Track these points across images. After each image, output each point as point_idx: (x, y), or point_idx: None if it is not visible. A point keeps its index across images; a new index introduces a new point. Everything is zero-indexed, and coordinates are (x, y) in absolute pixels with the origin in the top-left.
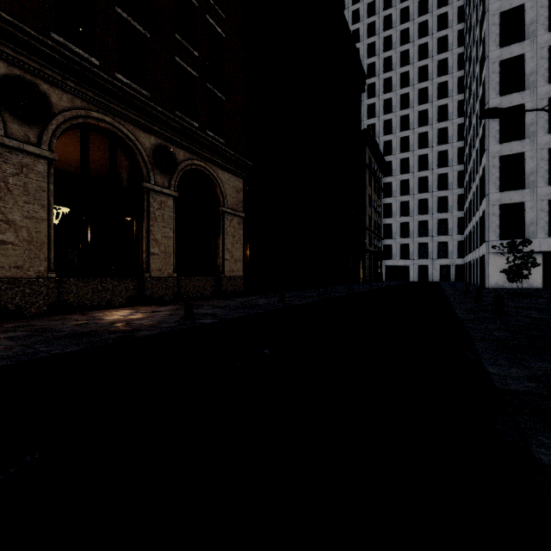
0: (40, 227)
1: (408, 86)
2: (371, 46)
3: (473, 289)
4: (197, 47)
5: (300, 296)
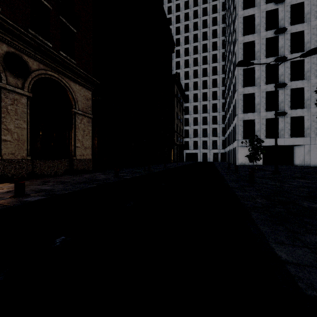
0: None
1: (197, 54)
2: (178, 29)
3: (231, 166)
4: None
5: (131, 172)
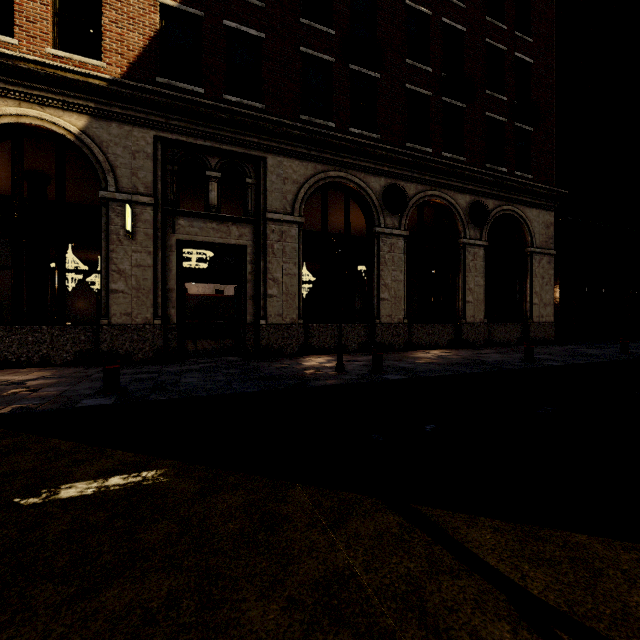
0: (400, 287)
1: None
2: None
3: None
4: (505, 91)
5: None
